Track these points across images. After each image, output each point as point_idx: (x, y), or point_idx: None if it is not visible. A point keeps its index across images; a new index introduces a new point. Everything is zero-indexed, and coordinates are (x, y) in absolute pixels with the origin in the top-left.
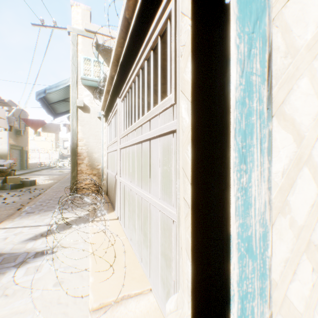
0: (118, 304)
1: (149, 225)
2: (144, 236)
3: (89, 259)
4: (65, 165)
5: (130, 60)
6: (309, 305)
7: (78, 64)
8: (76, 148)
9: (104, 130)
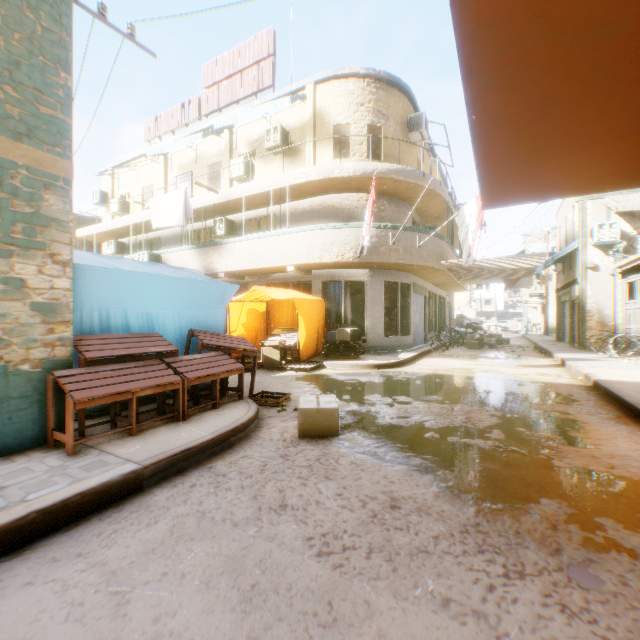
0: None
1: None
2: None
3: None
4: (491, 329)
5: None
6: None
7: (585, 227)
8: (583, 306)
9: (617, 287)
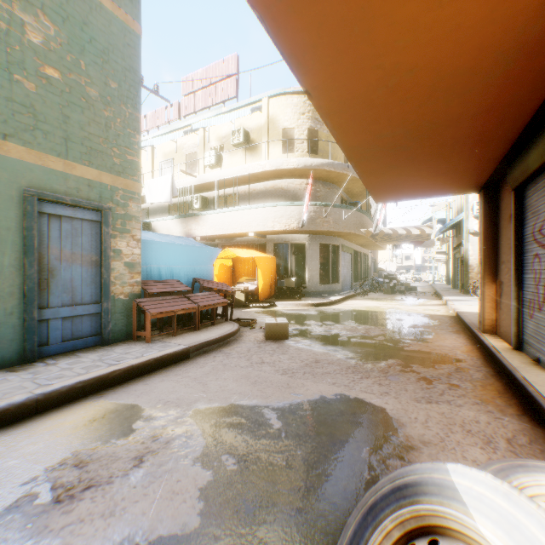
0: None
1: None
2: None
3: None
4: (408, 279)
5: None
6: None
7: (468, 203)
8: (467, 261)
9: None
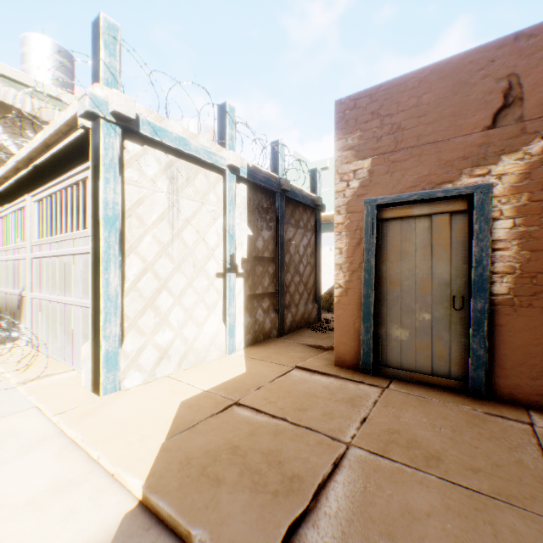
0: (44, 378)
1: (74, 323)
2: (69, 336)
3: (1, 369)
4: None
5: (52, 175)
6: (154, 331)
7: None
8: None
9: None
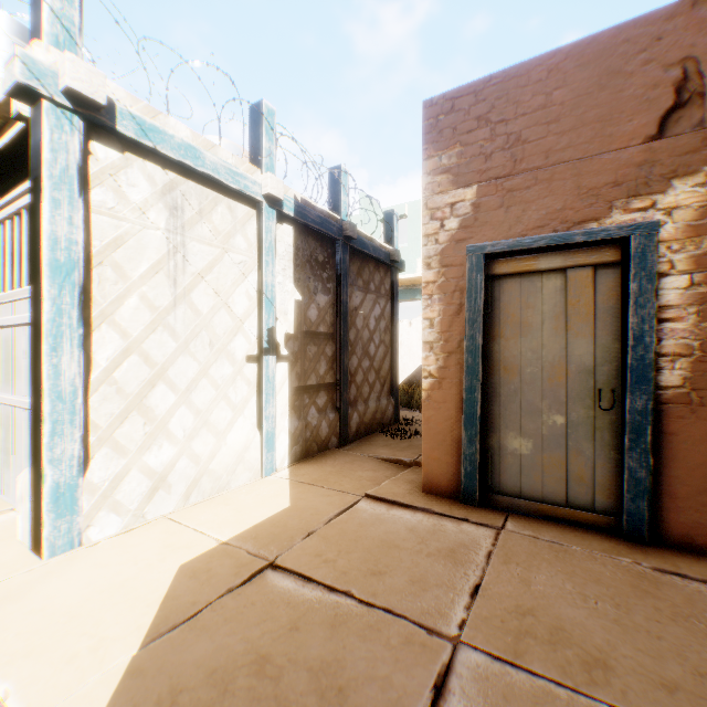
0: None
1: (15, 435)
2: (8, 454)
3: None
4: None
5: None
6: (143, 447)
7: None
8: None
9: None
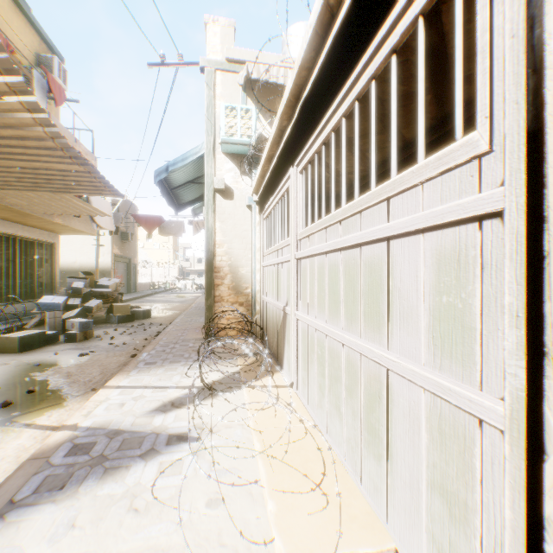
0: None
1: (386, 414)
2: (370, 433)
3: (259, 462)
4: (188, 287)
5: (330, 88)
6: None
7: (216, 119)
8: (212, 259)
9: (256, 227)
